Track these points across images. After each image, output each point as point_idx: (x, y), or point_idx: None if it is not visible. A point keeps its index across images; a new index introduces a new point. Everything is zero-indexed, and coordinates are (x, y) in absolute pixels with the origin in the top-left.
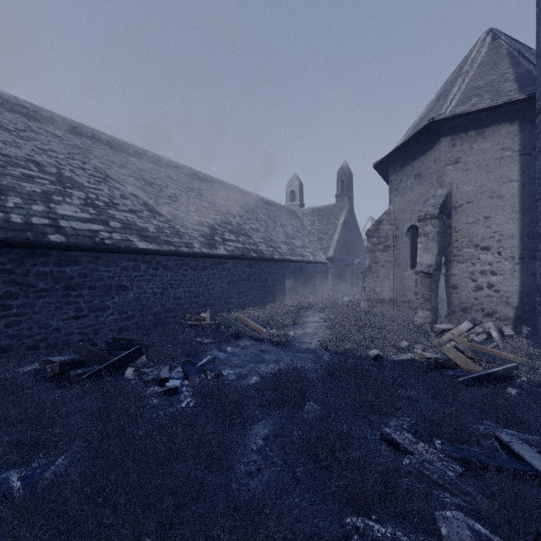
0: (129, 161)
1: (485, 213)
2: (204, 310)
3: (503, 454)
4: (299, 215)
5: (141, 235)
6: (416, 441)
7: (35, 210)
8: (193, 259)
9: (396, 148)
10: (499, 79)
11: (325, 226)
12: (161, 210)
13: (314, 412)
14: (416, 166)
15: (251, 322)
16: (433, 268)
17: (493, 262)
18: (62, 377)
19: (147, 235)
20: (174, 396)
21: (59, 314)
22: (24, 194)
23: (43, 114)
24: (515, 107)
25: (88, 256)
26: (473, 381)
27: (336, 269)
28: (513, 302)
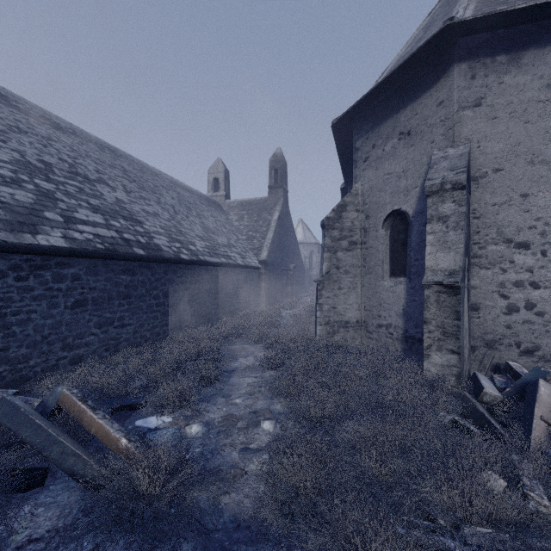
0: None
1: (522, 188)
2: None
3: None
4: (224, 208)
5: None
6: None
7: None
8: None
9: (373, 87)
10: None
11: (257, 223)
12: None
13: None
14: (402, 118)
15: (91, 416)
16: (460, 277)
17: (534, 267)
18: None
19: None
20: None
21: None
22: None
23: None
24: None
25: None
26: None
27: (271, 275)
28: None
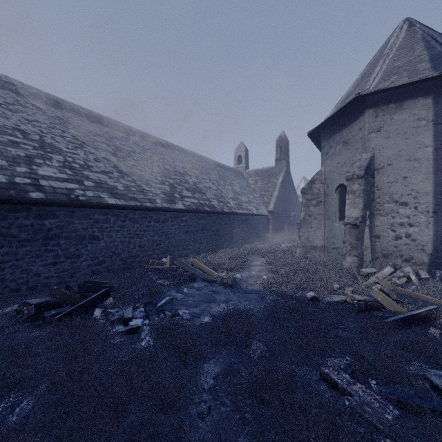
0: (103, 131)
1: (403, 174)
2: (165, 256)
3: (434, 395)
4: (245, 175)
5: (111, 192)
6: (353, 382)
7: (18, 171)
8: (156, 212)
9: (326, 119)
10: (415, 59)
11: (267, 185)
12: (128, 172)
13: (260, 351)
14: (344, 134)
15: (204, 266)
16: (359, 220)
17: (410, 215)
18: (38, 317)
19: (116, 192)
20: (136, 335)
21: (39, 261)
22: (10, 158)
23: (30, 91)
24: (429, 83)
25: (64, 211)
26: (400, 322)
27: (276, 220)
28: (428, 249)
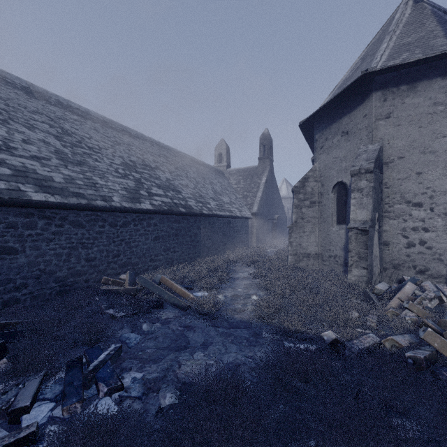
0: (47, 109)
1: (417, 169)
2: (126, 270)
3: None
4: (226, 175)
5: (41, 185)
6: None
7: None
8: (112, 214)
9: (324, 105)
10: (428, 35)
11: (250, 185)
12: (76, 160)
13: None
14: (343, 123)
15: (176, 285)
16: (368, 224)
17: (425, 218)
18: None
19: (50, 185)
20: None
21: None
22: None
23: None
24: None
25: None
26: None
27: (260, 223)
28: (446, 259)
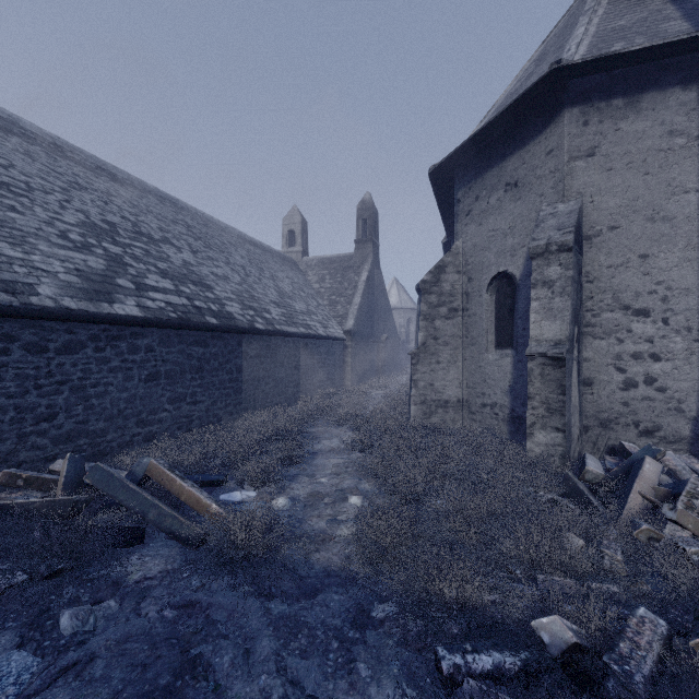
0: None
1: (641, 248)
2: (73, 449)
3: None
4: (301, 266)
5: None
6: None
7: None
8: (34, 323)
9: (475, 132)
10: (653, 16)
11: (341, 285)
12: None
13: None
14: (508, 167)
15: (181, 484)
16: (566, 348)
17: (655, 337)
18: None
19: None
20: None
21: None
22: None
23: None
24: (692, 59)
25: None
26: None
27: (358, 348)
28: (689, 409)
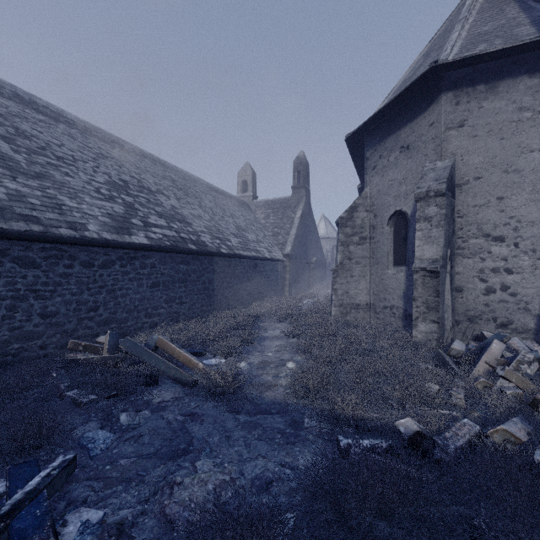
0: None
1: (498, 192)
2: (108, 330)
3: None
4: (252, 207)
5: None
6: None
7: None
8: (86, 248)
9: (378, 111)
10: (509, 23)
11: (281, 220)
12: (34, 171)
13: None
14: (402, 135)
15: (179, 351)
16: (440, 264)
17: (508, 256)
18: None
19: None
20: None
21: None
22: None
23: None
24: (536, 55)
25: None
26: None
27: (294, 267)
28: (534, 308)
